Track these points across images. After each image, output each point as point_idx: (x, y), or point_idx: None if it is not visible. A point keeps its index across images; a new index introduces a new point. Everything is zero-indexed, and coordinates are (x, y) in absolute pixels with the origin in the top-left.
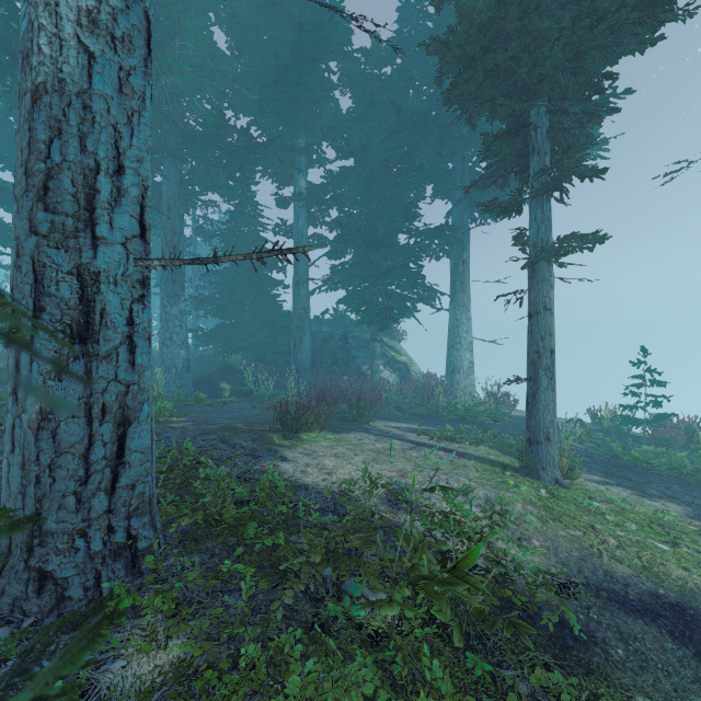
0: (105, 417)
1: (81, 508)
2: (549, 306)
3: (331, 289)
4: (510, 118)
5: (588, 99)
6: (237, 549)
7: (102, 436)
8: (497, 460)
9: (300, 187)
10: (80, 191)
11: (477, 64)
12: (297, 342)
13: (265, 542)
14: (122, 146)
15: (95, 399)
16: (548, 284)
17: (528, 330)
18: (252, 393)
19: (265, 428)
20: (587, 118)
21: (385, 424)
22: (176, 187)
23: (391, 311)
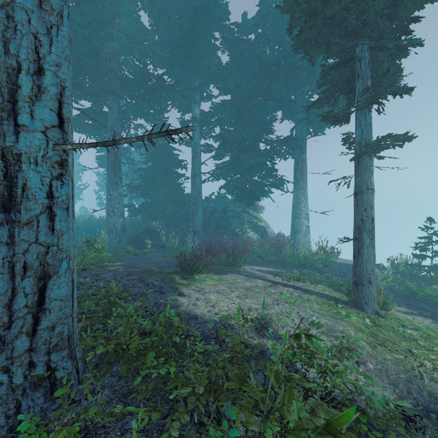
0: (27, 273)
1: (5, 349)
2: (370, 187)
3: (215, 179)
4: (342, 54)
5: (398, 38)
6: (137, 377)
7: (23, 288)
8: (331, 295)
9: (196, 114)
10: (4, 86)
11: (318, 14)
12: (193, 213)
13: (160, 371)
14: (41, 52)
15: (17, 258)
16: (369, 171)
17: (354, 204)
18: (165, 246)
19: (171, 271)
20: (397, 53)
21: (251, 268)
22: (117, 114)
23: (255, 193)
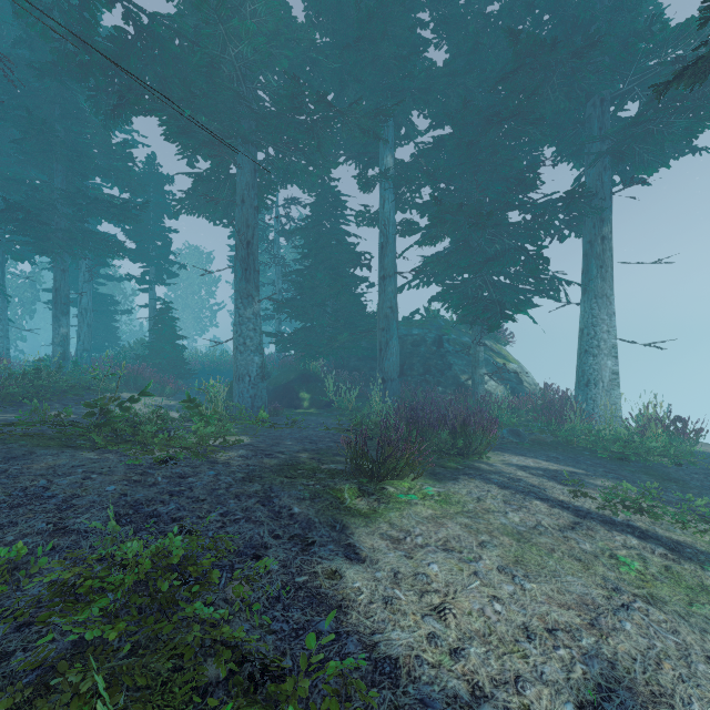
0: None
1: None
2: None
3: (422, 284)
4: None
5: None
6: None
7: None
8: None
9: (386, 166)
10: None
11: None
12: (383, 346)
13: None
14: None
15: None
16: None
17: None
18: (333, 405)
19: (336, 469)
20: None
21: (501, 459)
22: (250, 176)
23: (502, 306)
